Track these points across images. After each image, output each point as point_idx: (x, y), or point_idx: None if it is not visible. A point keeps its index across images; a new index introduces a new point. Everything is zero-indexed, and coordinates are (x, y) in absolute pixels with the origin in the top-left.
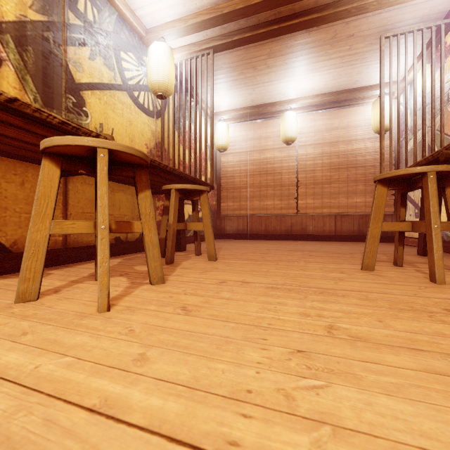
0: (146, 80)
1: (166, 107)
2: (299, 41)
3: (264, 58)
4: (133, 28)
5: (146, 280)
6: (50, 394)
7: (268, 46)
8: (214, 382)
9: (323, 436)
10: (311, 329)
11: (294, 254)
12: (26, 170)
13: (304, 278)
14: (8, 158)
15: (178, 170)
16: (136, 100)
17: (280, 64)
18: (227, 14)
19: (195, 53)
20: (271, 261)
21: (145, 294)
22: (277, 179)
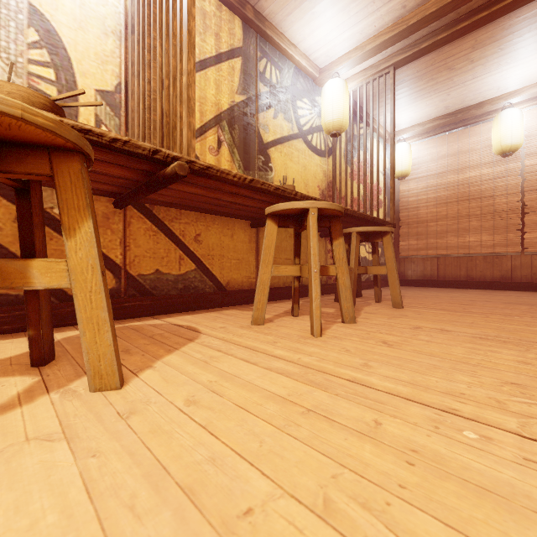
0: (318, 120)
1: (337, 142)
2: (525, 15)
3: (466, 53)
4: (308, 73)
5: (336, 319)
6: (318, 370)
7: (471, 38)
8: (431, 385)
9: (530, 421)
10: (531, 373)
11: (516, 307)
12: (234, 225)
13: (527, 333)
14: (224, 217)
15: (357, 212)
16: (310, 144)
17: (491, 53)
18: (414, 24)
19: (372, 77)
20: (478, 313)
21: (343, 330)
22: (486, 206)
